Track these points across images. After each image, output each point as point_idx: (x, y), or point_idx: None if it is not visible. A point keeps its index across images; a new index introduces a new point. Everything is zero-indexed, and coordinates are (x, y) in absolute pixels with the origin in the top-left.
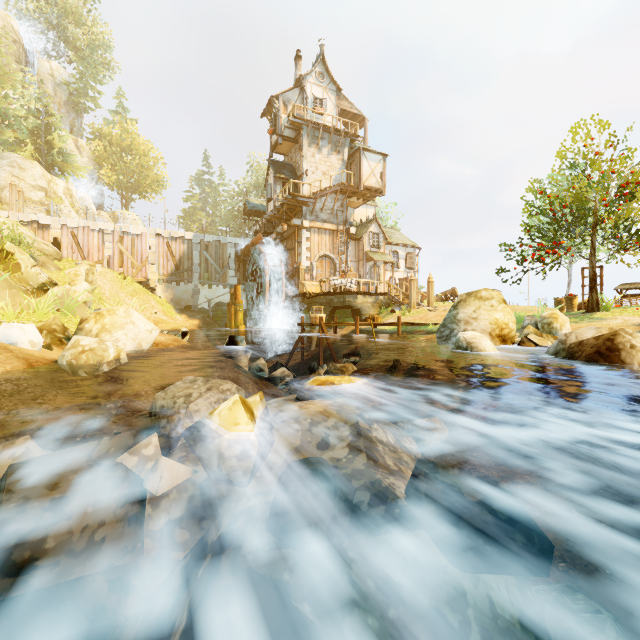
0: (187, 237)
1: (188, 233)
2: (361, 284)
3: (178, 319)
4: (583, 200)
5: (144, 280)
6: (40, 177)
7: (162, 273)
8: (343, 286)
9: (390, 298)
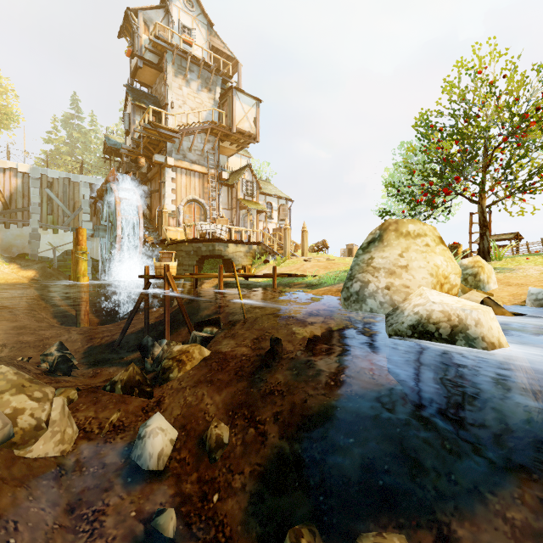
0: (21, 169)
1: (22, 165)
2: (233, 231)
3: None
4: (473, 138)
5: None
6: None
7: None
8: (212, 232)
9: (264, 248)
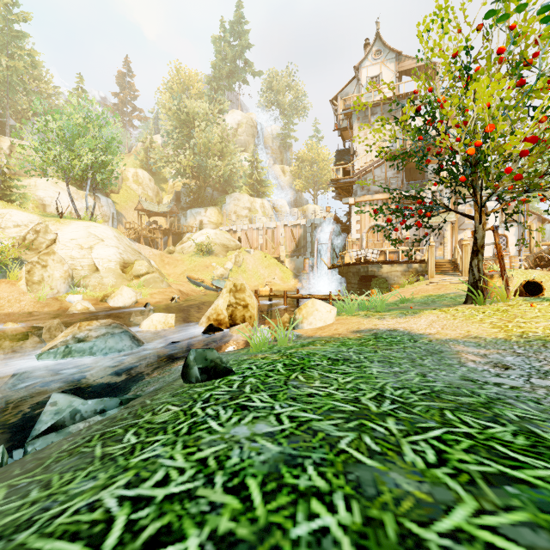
0: (302, 223)
1: (303, 220)
2: (387, 253)
3: (287, 283)
4: None
5: (278, 256)
6: (247, 202)
7: (288, 251)
8: (364, 257)
9: (426, 266)
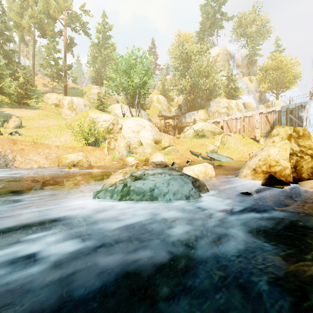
0: (277, 109)
1: (277, 107)
2: None
3: None
4: None
5: (253, 137)
6: (225, 103)
7: (263, 132)
8: None
9: None
